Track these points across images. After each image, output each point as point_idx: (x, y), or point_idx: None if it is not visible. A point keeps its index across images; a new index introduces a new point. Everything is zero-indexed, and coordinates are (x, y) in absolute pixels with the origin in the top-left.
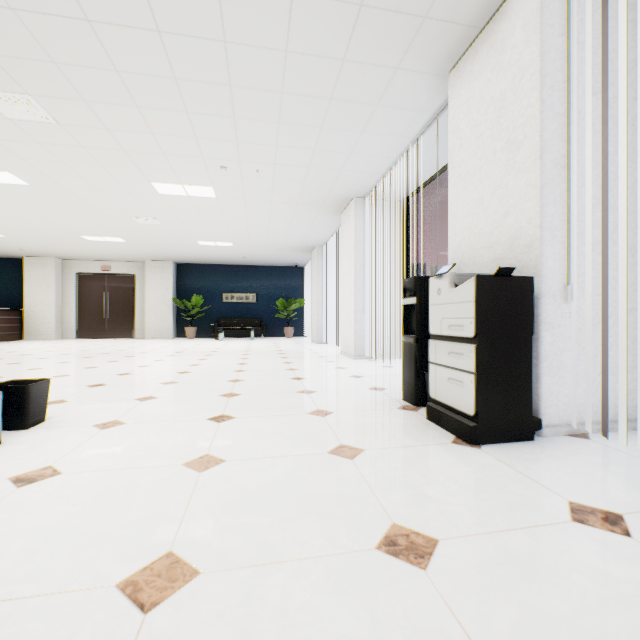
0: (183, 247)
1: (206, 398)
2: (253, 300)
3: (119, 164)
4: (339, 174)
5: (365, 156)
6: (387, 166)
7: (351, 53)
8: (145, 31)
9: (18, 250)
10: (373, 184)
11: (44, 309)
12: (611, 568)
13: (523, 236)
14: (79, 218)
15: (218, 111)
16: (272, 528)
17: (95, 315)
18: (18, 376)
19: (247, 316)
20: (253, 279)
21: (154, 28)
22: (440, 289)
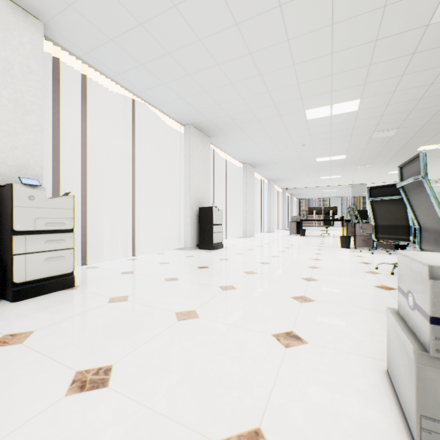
0: None
1: None
2: None
3: None
4: None
5: None
6: None
7: None
8: None
9: None
10: None
11: None
12: (150, 271)
13: (32, 169)
14: None
15: None
16: (194, 287)
17: None
18: None
19: None
20: None
21: None
22: (35, 196)
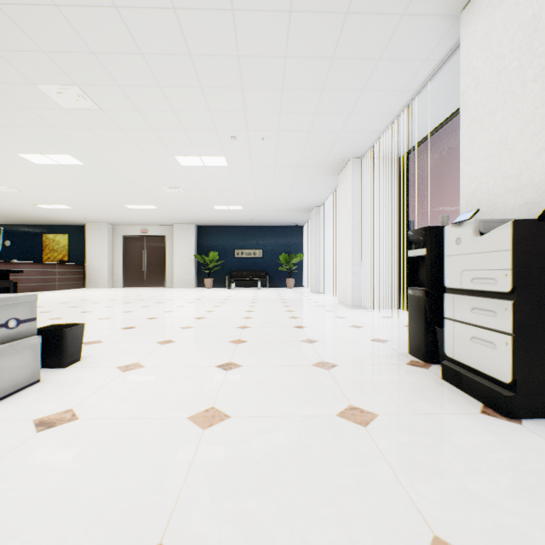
0: (202, 211)
1: (216, 344)
2: (259, 255)
3: (149, 141)
4: (338, 136)
5: (364, 115)
6: (386, 124)
7: (355, 4)
8: (162, 10)
9: (82, 218)
10: (371, 143)
11: (100, 264)
12: None
13: None
14: (122, 190)
15: (228, 83)
16: (279, 523)
17: (136, 268)
18: (73, 318)
19: (254, 269)
20: (259, 237)
21: (170, 6)
22: (460, 238)
